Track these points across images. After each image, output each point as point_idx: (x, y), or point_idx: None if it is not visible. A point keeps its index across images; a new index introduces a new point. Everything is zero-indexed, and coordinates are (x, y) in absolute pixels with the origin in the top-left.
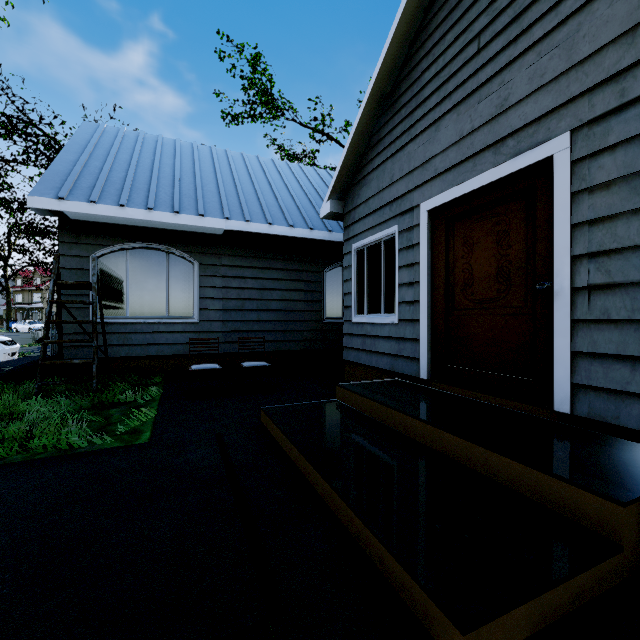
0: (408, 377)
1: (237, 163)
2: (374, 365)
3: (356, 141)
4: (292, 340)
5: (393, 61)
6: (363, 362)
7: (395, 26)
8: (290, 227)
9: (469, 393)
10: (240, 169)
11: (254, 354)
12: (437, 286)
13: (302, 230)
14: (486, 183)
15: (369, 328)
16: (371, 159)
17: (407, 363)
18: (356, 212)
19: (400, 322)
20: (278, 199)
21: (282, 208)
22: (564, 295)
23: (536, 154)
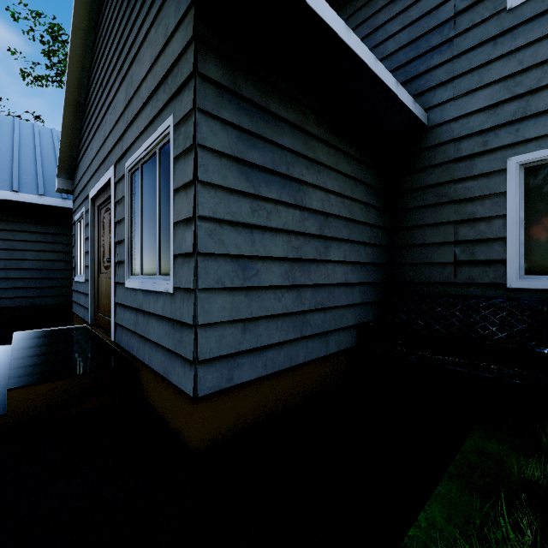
0: (88, 323)
1: (3, 128)
2: (80, 315)
3: (67, 134)
4: (49, 295)
5: (78, 80)
6: (77, 313)
7: (69, 55)
8: (40, 196)
9: (101, 332)
10: (4, 135)
11: (1, 309)
12: (96, 255)
13: (54, 199)
14: (101, 187)
15: (79, 285)
16: (80, 151)
17: (87, 313)
18: (76, 191)
19: (86, 281)
20: (37, 168)
21: (38, 177)
22: (113, 266)
23: (109, 174)
